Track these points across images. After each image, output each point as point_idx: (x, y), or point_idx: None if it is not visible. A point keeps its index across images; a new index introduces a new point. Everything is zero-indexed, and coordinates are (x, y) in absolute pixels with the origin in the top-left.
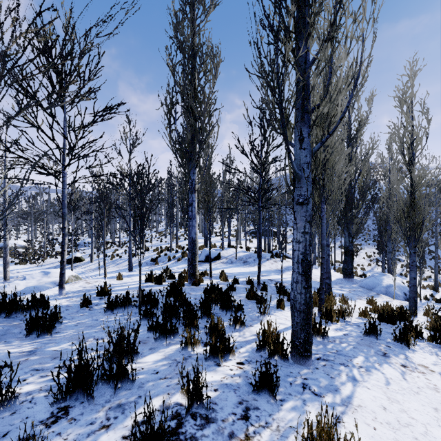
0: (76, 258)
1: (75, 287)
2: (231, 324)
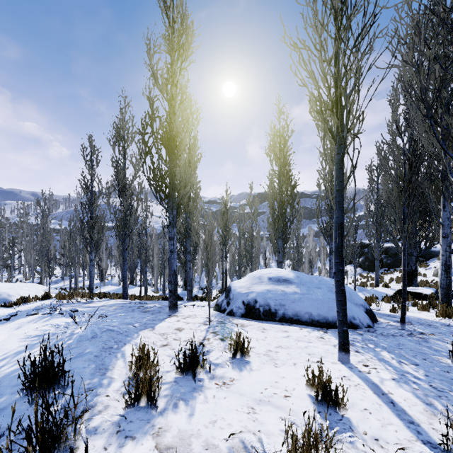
0: None
1: None
2: None
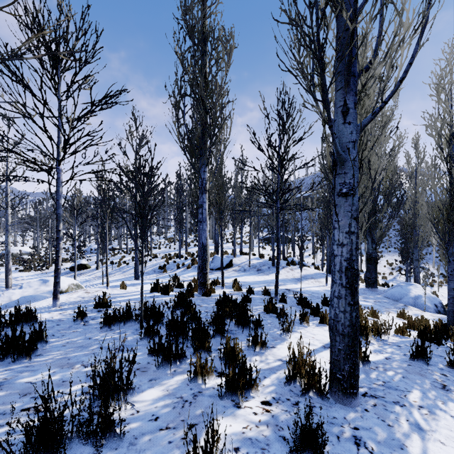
0: (81, 265)
1: (73, 297)
2: (250, 346)
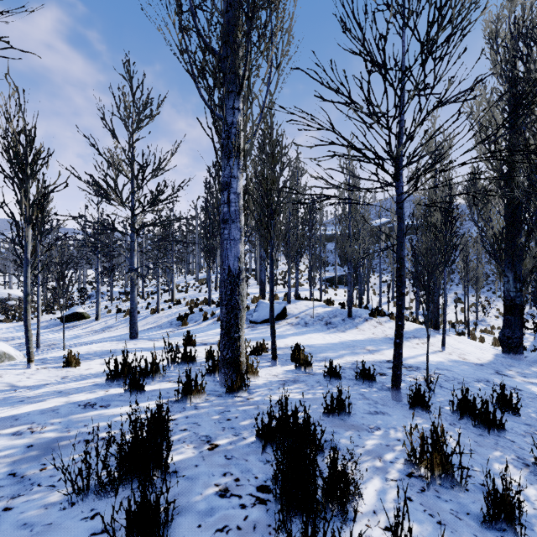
0: (76, 314)
1: None
2: None
